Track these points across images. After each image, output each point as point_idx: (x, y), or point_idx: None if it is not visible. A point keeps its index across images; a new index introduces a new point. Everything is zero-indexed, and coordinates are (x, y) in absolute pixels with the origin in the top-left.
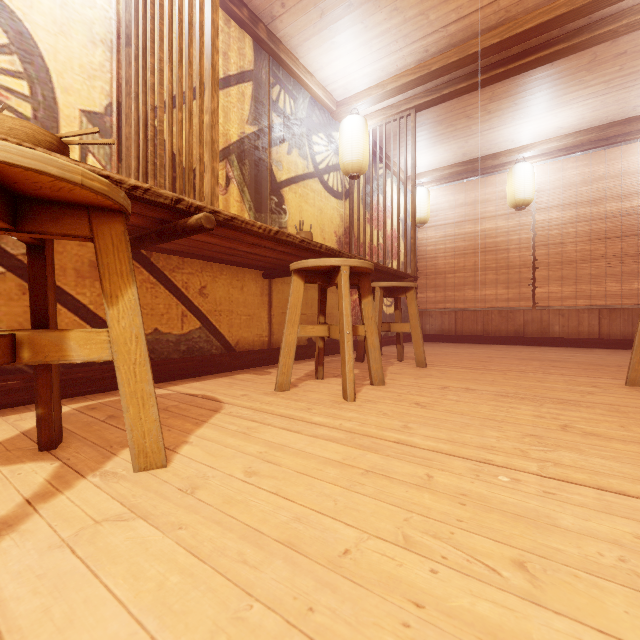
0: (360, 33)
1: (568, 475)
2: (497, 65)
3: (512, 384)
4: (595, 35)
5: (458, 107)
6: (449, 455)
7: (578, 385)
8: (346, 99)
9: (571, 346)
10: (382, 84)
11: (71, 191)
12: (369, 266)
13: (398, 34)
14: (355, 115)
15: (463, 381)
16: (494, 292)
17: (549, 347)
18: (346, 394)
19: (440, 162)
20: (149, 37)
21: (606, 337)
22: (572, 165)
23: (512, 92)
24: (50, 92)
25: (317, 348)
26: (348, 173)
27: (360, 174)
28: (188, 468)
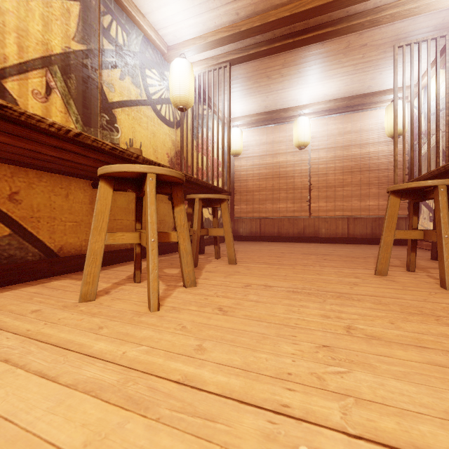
0: None
1: (376, 425)
2: (288, 36)
3: (300, 278)
4: (351, 25)
5: (261, 68)
6: (239, 402)
7: (345, 276)
8: (175, 45)
9: (332, 242)
10: (204, 36)
11: None
12: (178, 175)
13: None
14: (182, 58)
15: (263, 277)
16: (285, 206)
17: (319, 243)
18: (150, 304)
19: (249, 110)
20: None
21: (352, 236)
22: (332, 122)
23: (297, 62)
24: None
25: (134, 253)
26: (177, 105)
27: (187, 107)
28: None
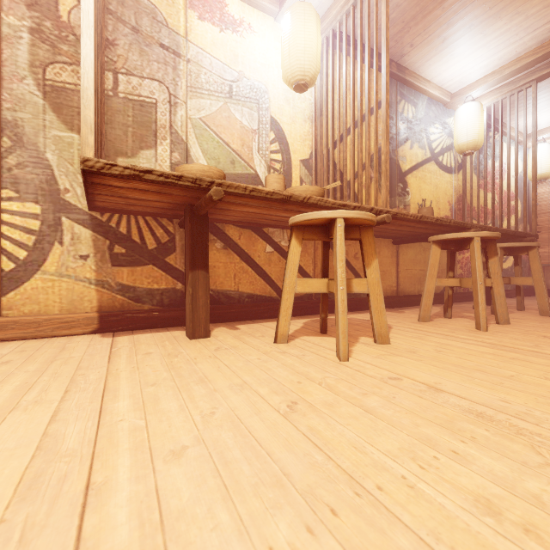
0: (478, 41)
1: None
2: None
3: None
4: None
5: None
6: None
7: None
8: (460, 90)
9: None
10: (499, 70)
11: (363, 222)
12: (497, 235)
13: (518, 29)
14: (470, 103)
15: None
16: None
17: None
18: (479, 326)
19: None
20: (337, 111)
21: None
22: None
23: None
24: (288, 155)
25: (446, 295)
26: (462, 152)
27: (474, 150)
28: (402, 346)
